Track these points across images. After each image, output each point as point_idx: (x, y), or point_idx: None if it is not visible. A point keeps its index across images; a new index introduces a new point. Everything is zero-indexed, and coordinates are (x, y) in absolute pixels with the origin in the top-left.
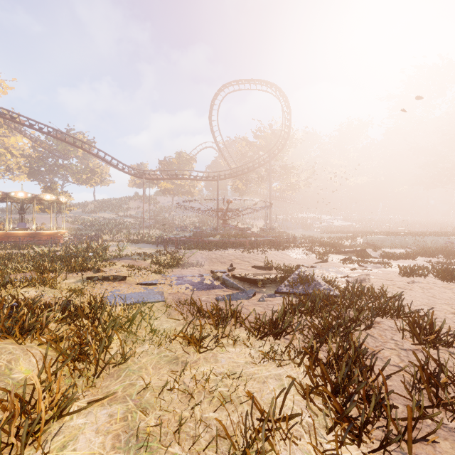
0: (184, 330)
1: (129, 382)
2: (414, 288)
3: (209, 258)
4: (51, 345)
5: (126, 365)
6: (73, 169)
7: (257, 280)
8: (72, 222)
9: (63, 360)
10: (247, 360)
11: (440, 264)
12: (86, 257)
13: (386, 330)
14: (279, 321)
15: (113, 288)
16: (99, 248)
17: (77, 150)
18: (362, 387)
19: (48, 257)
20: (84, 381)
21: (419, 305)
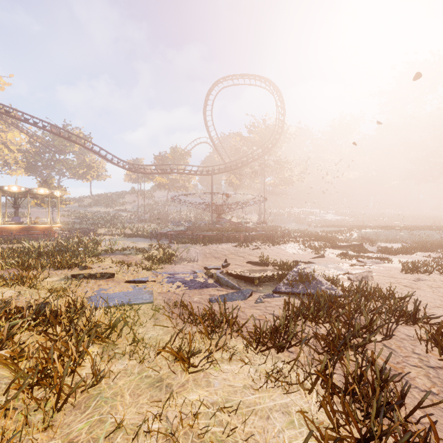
0: (172, 340)
1: (98, 416)
2: (421, 286)
3: (203, 253)
4: (8, 365)
5: (99, 390)
6: (69, 164)
7: (253, 278)
8: (68, 216)
9: (19, 386)
10: (245, 383)
11: (441, 260)
12: (75, 252)
13: (404, 340)
14: (282, 330)
15: (99, 286)
16: (90, 243)
17: (74, 145)
18: (405, 440)
19: (35, 253)
20: (42, 415)
21: (432, 307)
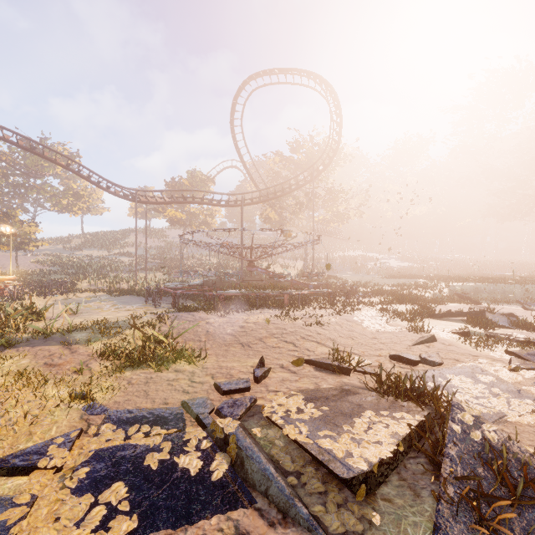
0: None
1: None
2: None
3: (220, 334)
4: None
5: None
6: (48, 191)
7: (350, 482)
8: (44, 262)
9: None
10: None
11: None
12: None
13: None
14: None
15: None
16: (16, 315)
17: (55, 166)
18: None
19: None
20: None
21: None
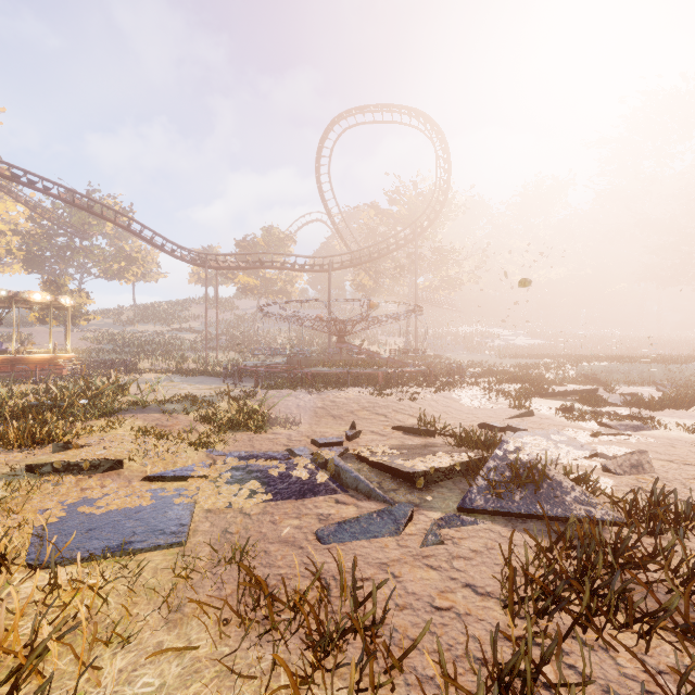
0: None
1: None
2: None
3: (311, 407)
4: None
5: None
6: (97, 254)
7: (413, 475)
8: (94, 339)
9: None
10: None
11: None
12: (70, 409)
13: None
14: None
15: (82, 492)
16: (107, 388)
17: (105, 224)
18: None
19: None
20: None
21: None
